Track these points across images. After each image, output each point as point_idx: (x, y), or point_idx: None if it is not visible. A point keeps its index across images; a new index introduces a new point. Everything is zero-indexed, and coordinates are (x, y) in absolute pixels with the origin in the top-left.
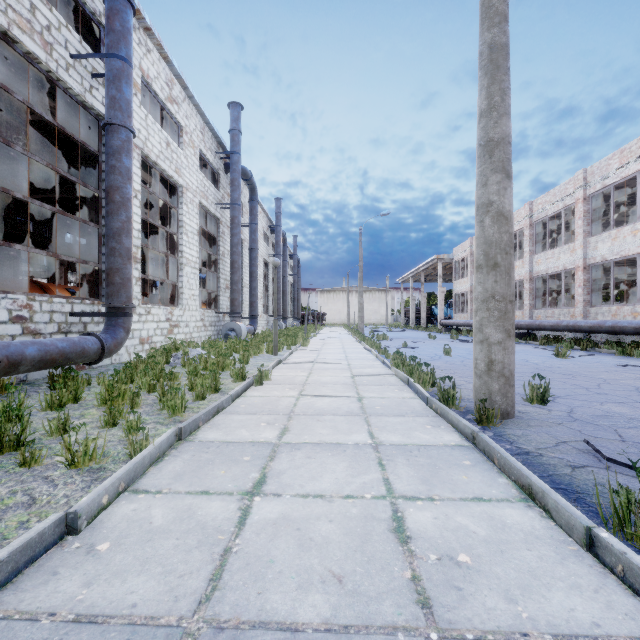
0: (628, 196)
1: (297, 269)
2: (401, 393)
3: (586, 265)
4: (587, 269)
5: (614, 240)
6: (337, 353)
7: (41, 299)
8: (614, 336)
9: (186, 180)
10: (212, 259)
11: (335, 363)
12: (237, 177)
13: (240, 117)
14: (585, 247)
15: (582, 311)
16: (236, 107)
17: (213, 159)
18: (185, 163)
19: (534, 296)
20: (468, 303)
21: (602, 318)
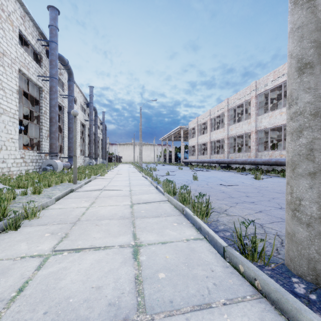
0: (272, 98)
1: (105, 131)
2: (182, 230)
3: (256, 130)
4: (257, 132)
5: (270, 117)
6: (124, 180)
7: None
8: (270, 167)
9: (3, 47)
10: (36, 116)
11: (119, 190)
12: (54, 59)
13: (57, 18)
14: (256, 121)
15: (254, 154)
16: (54, 10)
17: (35, 43)
18: (1, 33)
19: (229, 147)
20: (196, 151)
21: (264, 157)
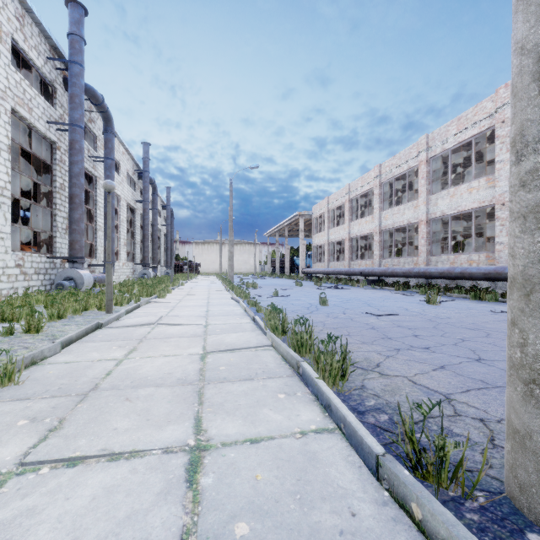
0: (454, 164)
1: (171, 220)
2: (294, 409)
3: (428, 219)
4: (429, 223)
5: (452, 197)
6: (198, 306)
7: None
8: (452, 281)
9: None
10: (47, 192)
11: (187, 324)
12: (78, 93)
13: (83, 22)
14: (427, 203)
15: (425, 260)
16: (77, 7)
17: (42, 64)
18: None
19: (382, 247)
20: (325, 254)
21: (442, 266)
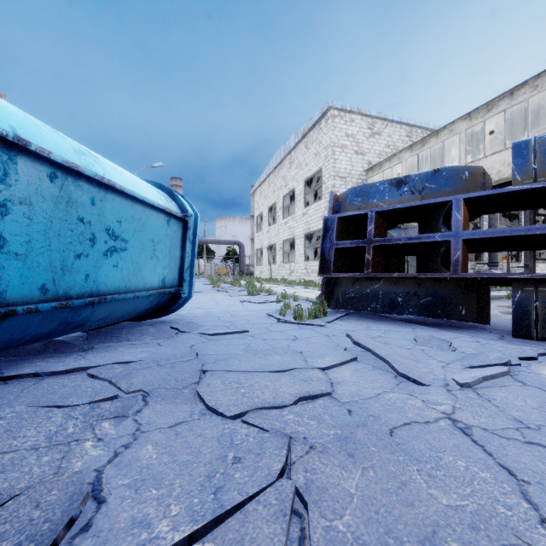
0: None
1: None
2: None
3: None
4: None
5: None
6: None
7: (504, 263)
8: None
9: None
10: None
11: None
12: None
13: None
14: None
15: None
16: None
17: None
18: None
19: None
20: None
21: None
